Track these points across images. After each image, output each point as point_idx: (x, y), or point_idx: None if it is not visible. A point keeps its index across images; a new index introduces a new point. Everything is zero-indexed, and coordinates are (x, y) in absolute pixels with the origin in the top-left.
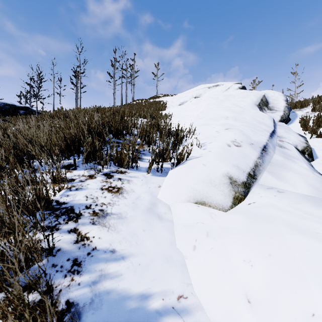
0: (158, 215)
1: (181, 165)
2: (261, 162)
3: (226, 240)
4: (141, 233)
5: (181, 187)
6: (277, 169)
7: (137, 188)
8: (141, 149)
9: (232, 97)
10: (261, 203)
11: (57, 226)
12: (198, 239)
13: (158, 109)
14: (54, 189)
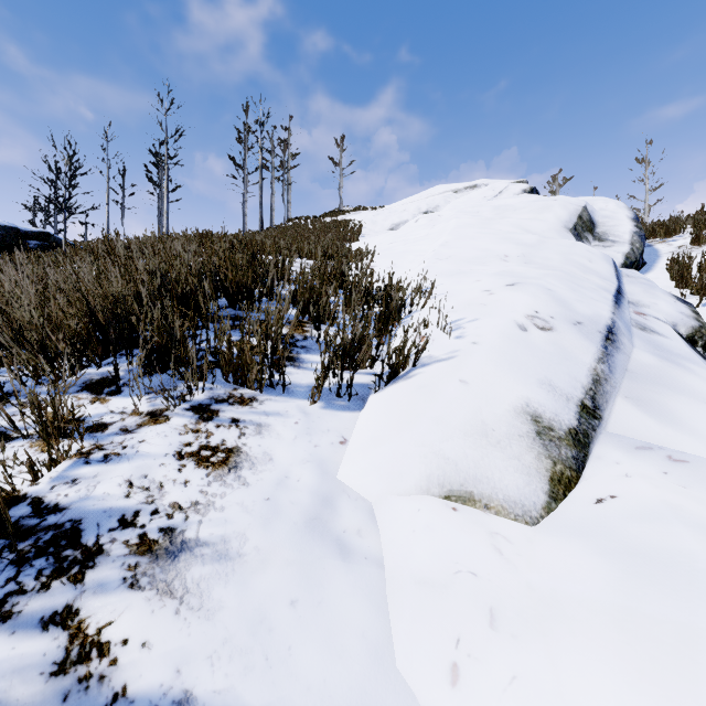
0: (339, 541)
1: (402, 382)
2: (608, 372)
3: (556, 649)
4: (284, 614)
5: (403, 448)
6: (651, 391)
7: (281, 449)
8: (297, 336)
9: (511, 212)
10: (637, 502)
11: (10, 601)
12: (466, 639)
13: (343, 239)
14: (30, 465)
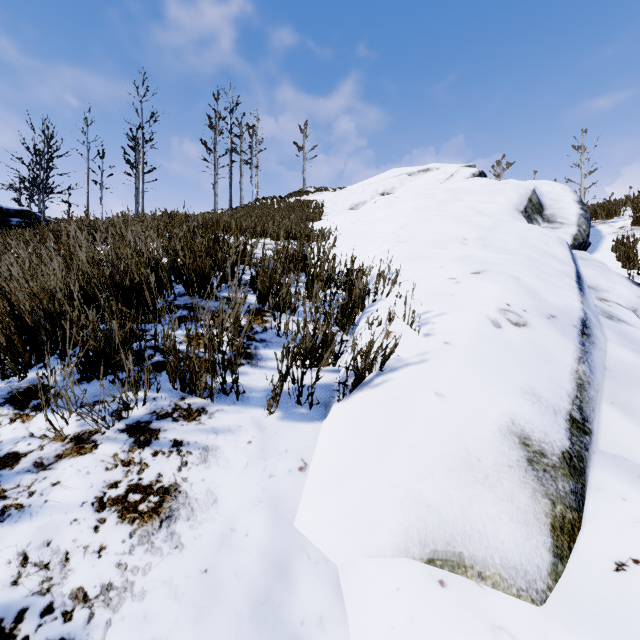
0: None
1: (369, 390)
2: (589, 373)
3: None
4: None
5: (375, 490)
6: (637, 395)
7: (228, 483)
8: (256, 327)
9: (465, 194)
10: None
11: None
12: None
13: (306, 219)
14: None
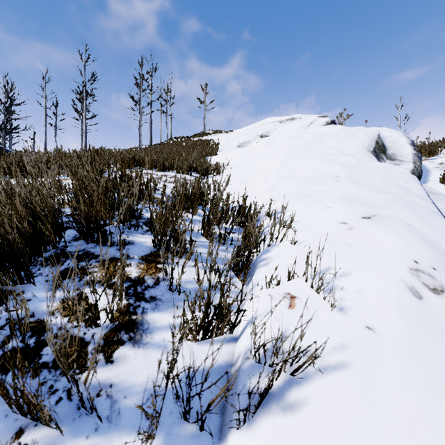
0: None
1: (282, 418)
2: None
3: None
4: None
5: None
6: None
7: None
8: (148, 279)
9: (326, 138)
10: None
11: None
12: None
13: (206, 154)
14: None
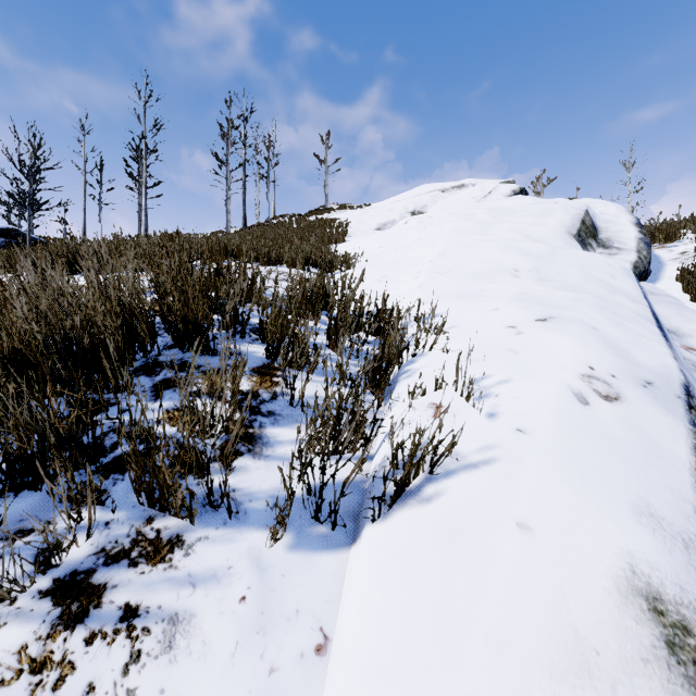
0: None
1: (417, 508)
2: None
3: None
4: None
5: None
6: None
7: (202, 695)
8: (263, 393)
9: (508, 215)
10: None
11: None
12: None
13: (328, 241)
14: None
